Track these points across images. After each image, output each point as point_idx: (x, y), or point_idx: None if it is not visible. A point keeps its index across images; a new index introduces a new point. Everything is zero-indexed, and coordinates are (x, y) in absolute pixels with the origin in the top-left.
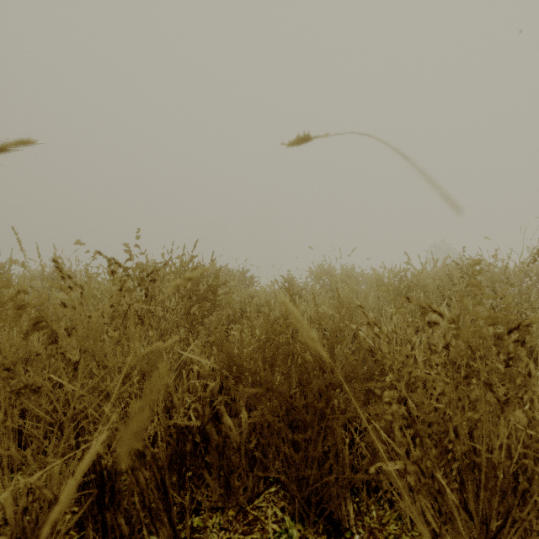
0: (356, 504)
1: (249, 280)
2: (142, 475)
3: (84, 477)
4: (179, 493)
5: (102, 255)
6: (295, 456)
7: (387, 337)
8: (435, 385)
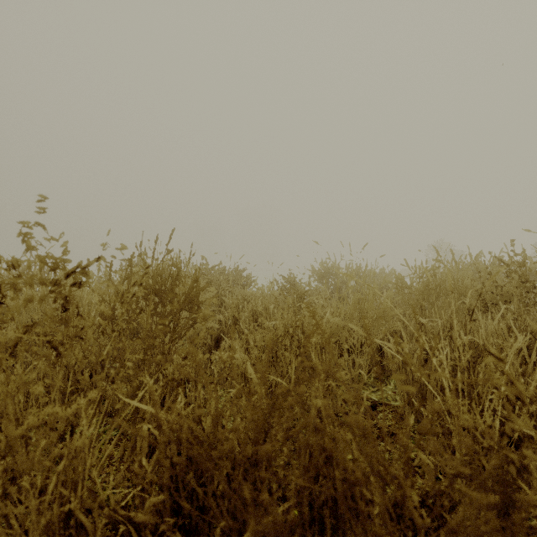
0: None
1: (246, 279)
2: None
3: None
4: None
5: None
6: None
7: None
8: None
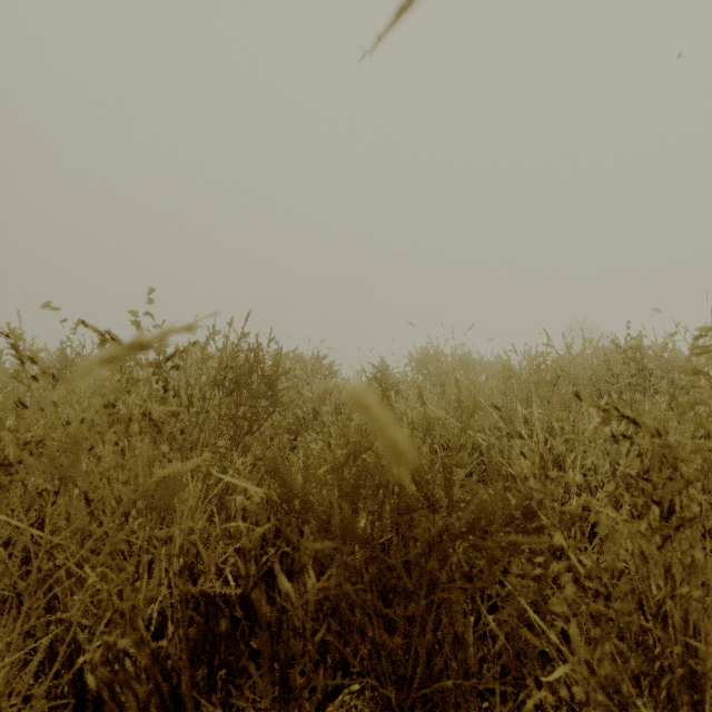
0: (484, 711)
1: (327, 369)
2: (132, 693)
3: (57, 676)
4: (209, 697)
5: (90, 327)
6: (389, 643)
7: (542, 458)
8: (618, 535)
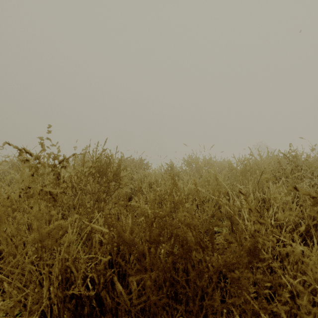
0: None
1: (145, 165)
2: None
3: None
4: None
5: (12, 146)
6: None
7: (271, 224)
8: (315, 269)
